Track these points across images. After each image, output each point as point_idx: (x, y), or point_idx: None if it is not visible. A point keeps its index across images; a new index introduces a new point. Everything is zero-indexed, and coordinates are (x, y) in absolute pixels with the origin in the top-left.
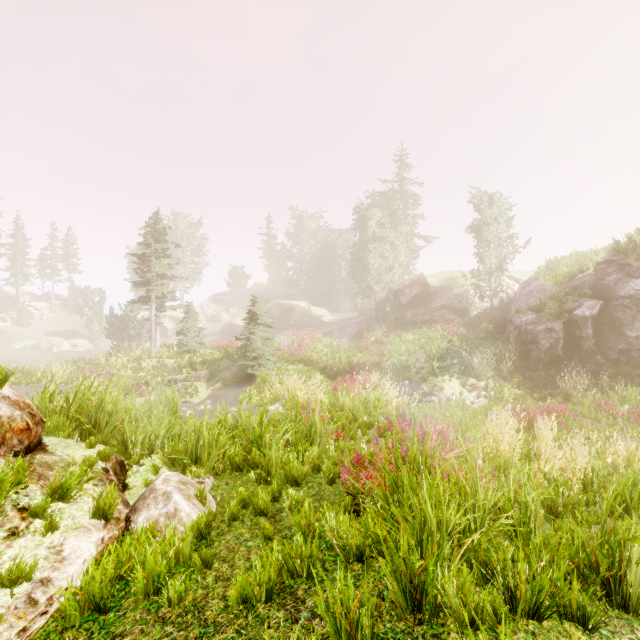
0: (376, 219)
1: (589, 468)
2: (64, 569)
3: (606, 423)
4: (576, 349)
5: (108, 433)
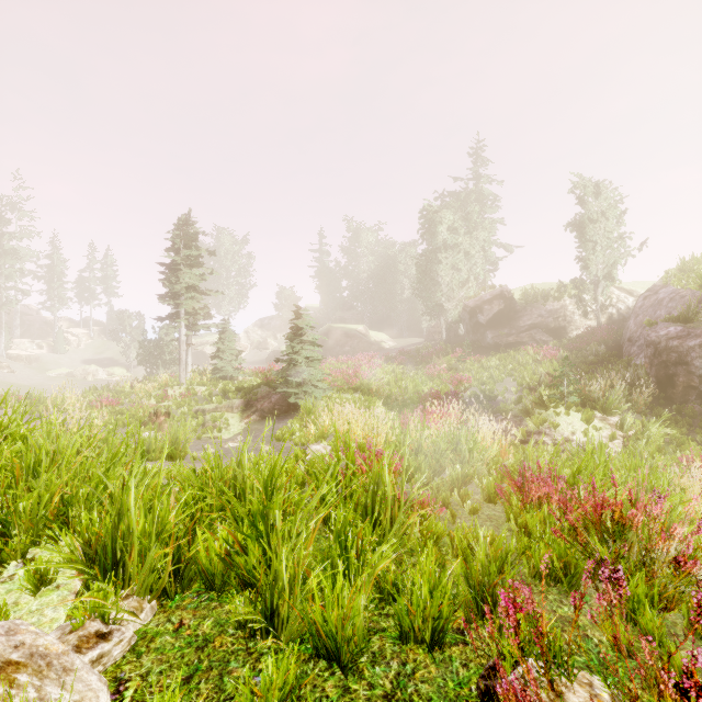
0: (447, 223)
1: None
2: None
3: None
4: None
5: None
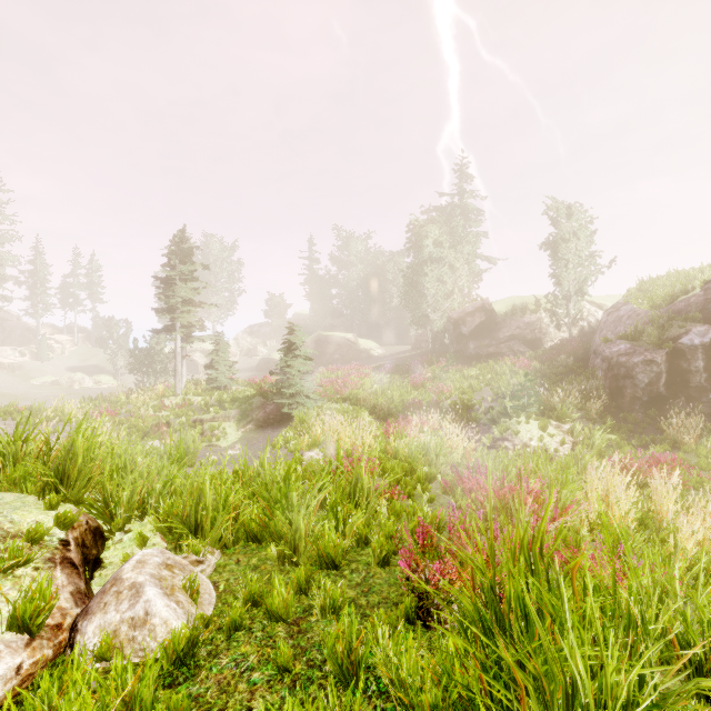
0: (433, 237)
1: None
2: None
3: None
4: (682, 385)
5: (80, 489)
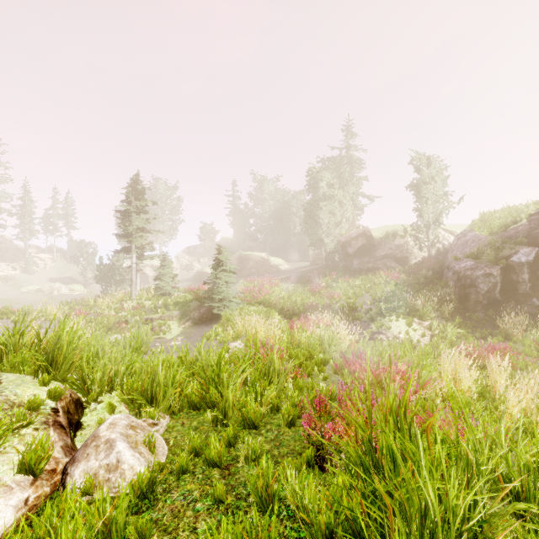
0: (326, 180)
1: None
2: None
3: None
4: (513, 292)
5: (65, 370)
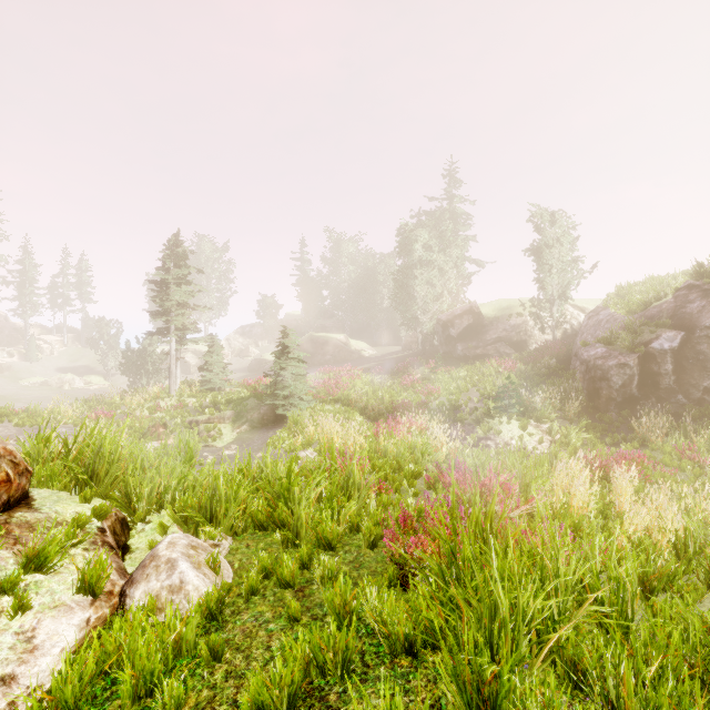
0: (422, 241)
1: (678, 527)
2: (34, 662)
3: (691, 473)
4: (653, 387)
5: (108, 485)
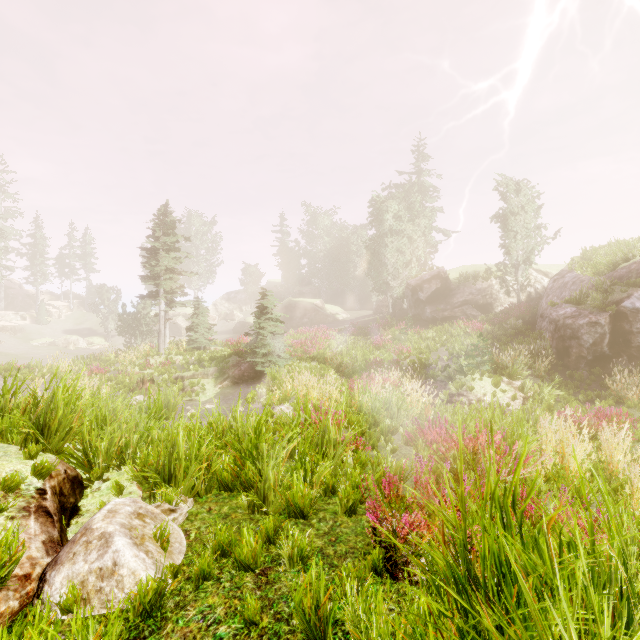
0: (393, 212)
1: None
2: None
3: None
4: (625, 345)
5: (60, 439)
